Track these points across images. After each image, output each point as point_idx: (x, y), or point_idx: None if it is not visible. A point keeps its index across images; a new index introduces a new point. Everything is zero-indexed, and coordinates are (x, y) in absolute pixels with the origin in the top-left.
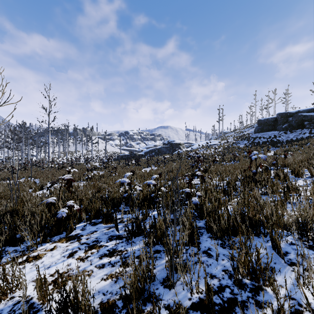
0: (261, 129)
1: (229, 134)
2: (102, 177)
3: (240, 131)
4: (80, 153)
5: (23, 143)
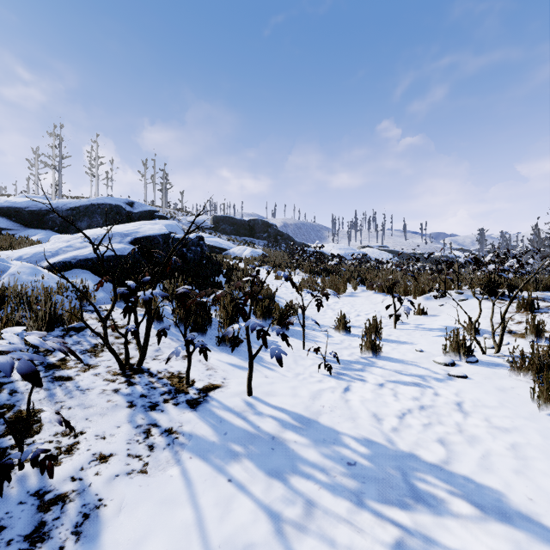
0: (236, 231)
1: None
2: None
3: None
4: None
5: None
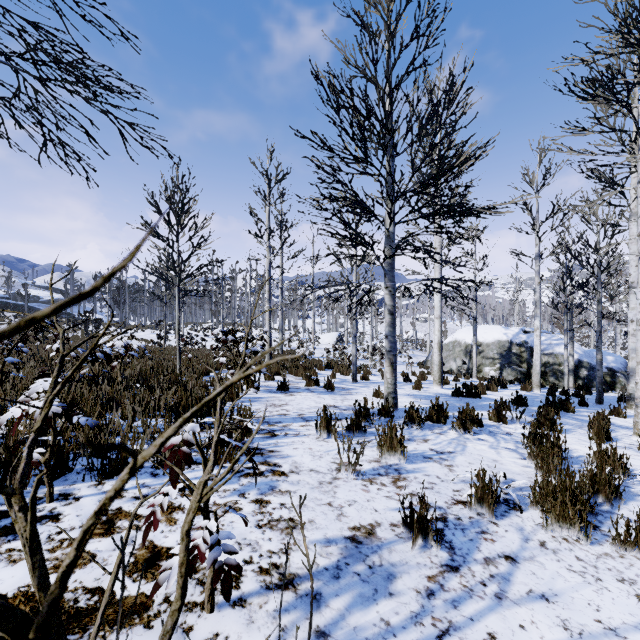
0: None
1: None
2: None
3: None
4: None
5: None
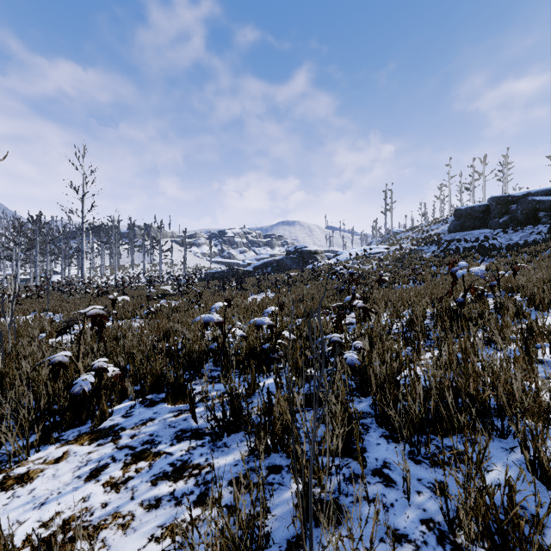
0: (460, 226)
1: (403, 234)
2: (175, 311)
3: (423, 229)
4: (140, 268)
5: (37, 250)
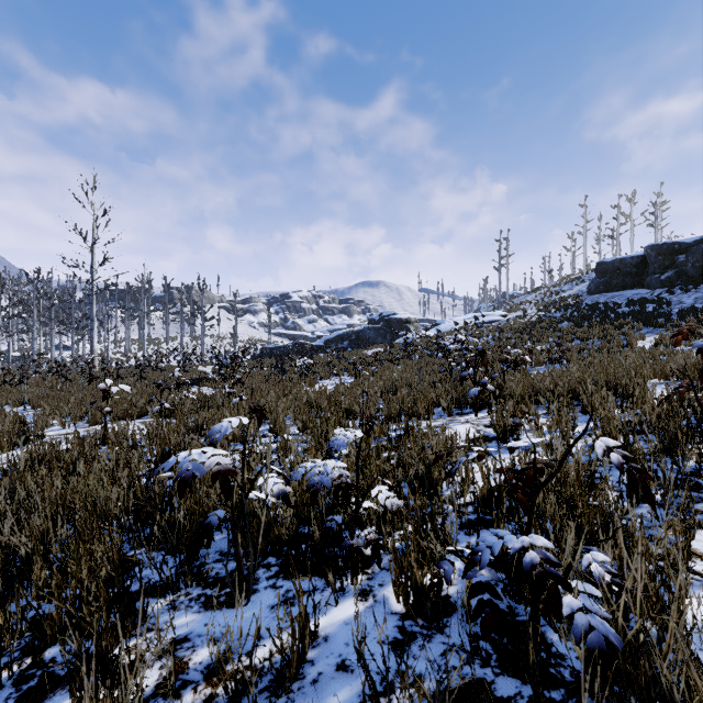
0: (605, 285)
1: (523, 298)
2: (202, 407)
3: (551, 290)
4: (177, 342)
5: (34, 319)
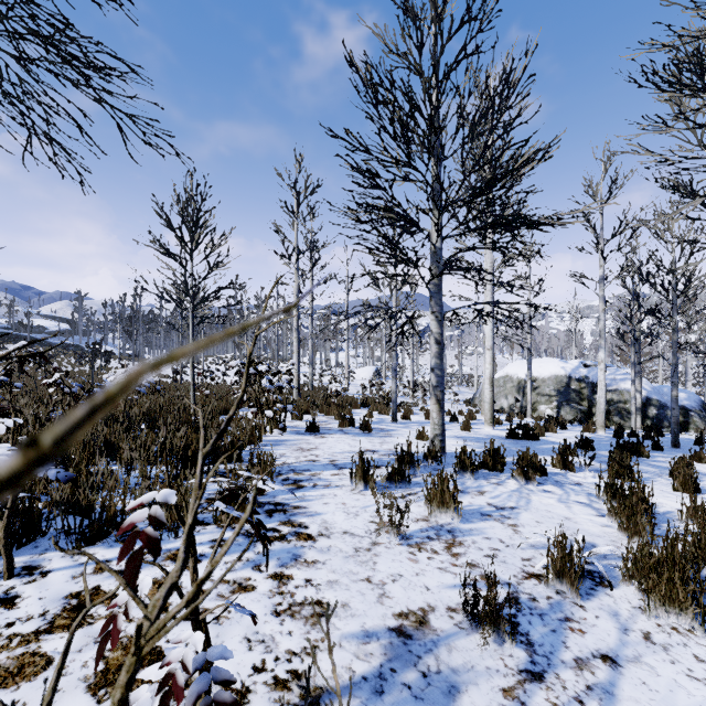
0: None
1: None
2: None
3: None
4: None
5: None
